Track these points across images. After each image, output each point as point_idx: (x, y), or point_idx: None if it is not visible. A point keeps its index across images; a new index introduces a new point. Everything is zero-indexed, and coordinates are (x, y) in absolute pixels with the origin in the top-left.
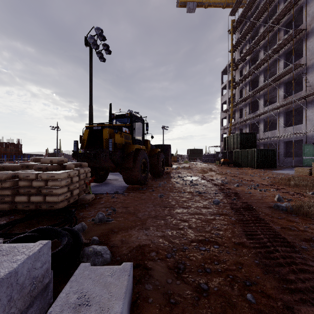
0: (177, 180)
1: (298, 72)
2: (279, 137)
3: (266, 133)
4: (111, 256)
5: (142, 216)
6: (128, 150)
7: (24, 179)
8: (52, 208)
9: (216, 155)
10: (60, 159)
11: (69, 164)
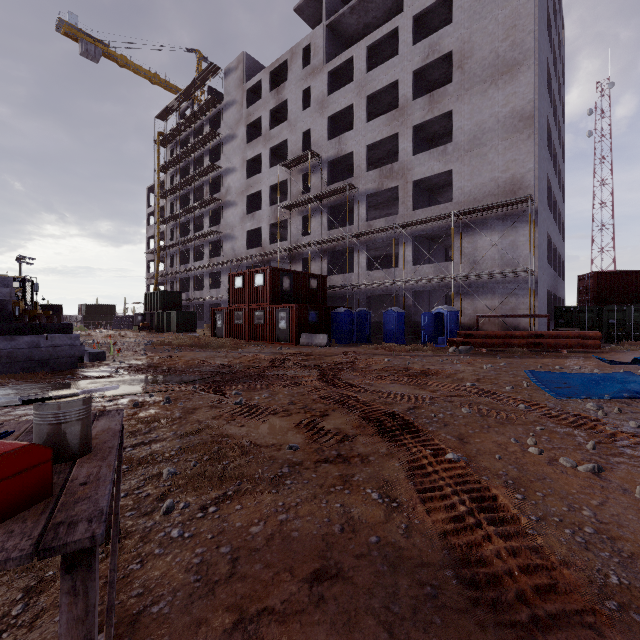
0: None
1: (218, 237)
2: (206, 299)
3: (196, 293)
4: None
5: None
6: (31, 314)
7: None
8: None
9: (135, 318)
10: None
11: None
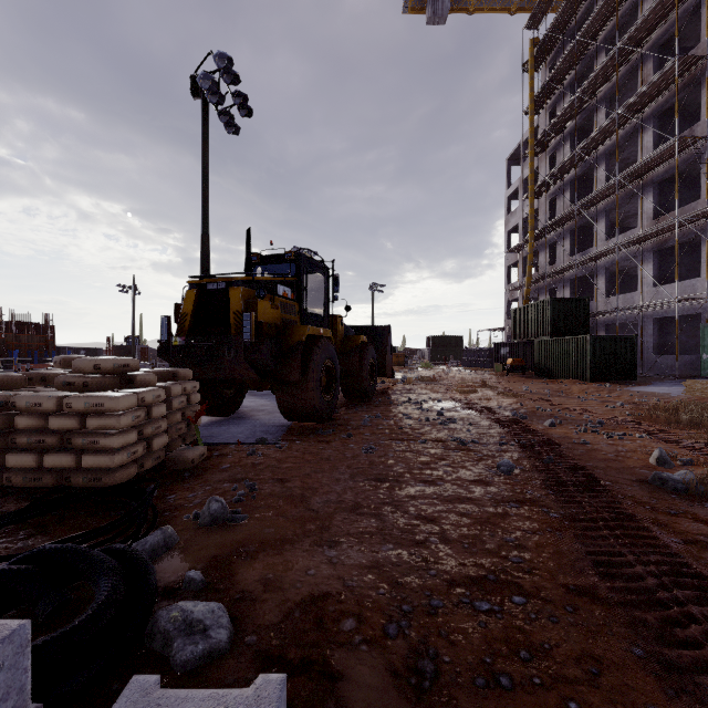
0: (406, 409)
1: (688, 157)
2: (644, 309)
3: (612, 300)
4: (233, 632)
5: (322, 506)
6: (291, 339)
7: (29, 411)
8: (98, 483)
9: (495, 351)
10: (119, 361)
11: (143, 373)
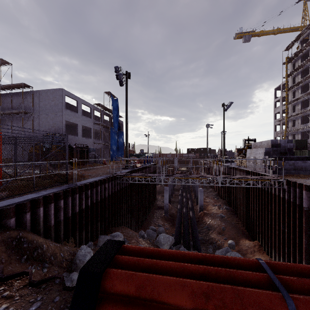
0: None
1: None
2: None
3: None
4: None
5: None
6: None
7: None
8: None
9: None
10: None
11: None
